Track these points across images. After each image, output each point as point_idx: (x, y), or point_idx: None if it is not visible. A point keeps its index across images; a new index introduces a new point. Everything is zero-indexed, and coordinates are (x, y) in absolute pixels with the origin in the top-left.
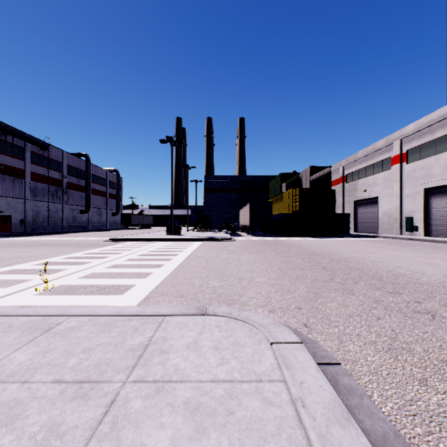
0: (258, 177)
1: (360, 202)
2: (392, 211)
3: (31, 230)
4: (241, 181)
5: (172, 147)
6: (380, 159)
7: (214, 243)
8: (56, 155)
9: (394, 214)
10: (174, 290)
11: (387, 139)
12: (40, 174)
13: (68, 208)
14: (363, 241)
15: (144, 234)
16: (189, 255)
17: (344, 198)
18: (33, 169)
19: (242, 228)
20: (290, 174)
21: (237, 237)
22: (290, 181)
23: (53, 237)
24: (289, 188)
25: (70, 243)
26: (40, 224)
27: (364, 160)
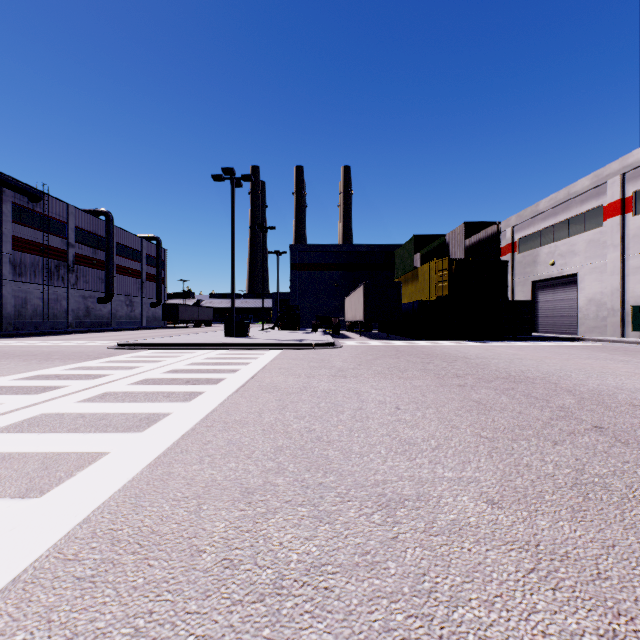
0: (374, 247)
1: (542, 284)
2: (604, 297)
3: (12, 330)
4: (347, 252)
5: (233, 187)
6: (581, 211)
7: (303, 352)
8: (57, 211)
9: (609, 302)
10: (67, 632)
11: (595, 176)
12: (29, 240)
13: (78, 295)
14: (569, 348)
15: (187, 335)
16: (246, 381)
17: (514, 278)
18: (17, 231)
19: (350, 326)
20: (430, 237)
21: (344, 340)
22: (429, 249)
23: (31, 341)
24: (426, 261)
25: (41, 352)
26: (29, 320)
27: (552, 214)
